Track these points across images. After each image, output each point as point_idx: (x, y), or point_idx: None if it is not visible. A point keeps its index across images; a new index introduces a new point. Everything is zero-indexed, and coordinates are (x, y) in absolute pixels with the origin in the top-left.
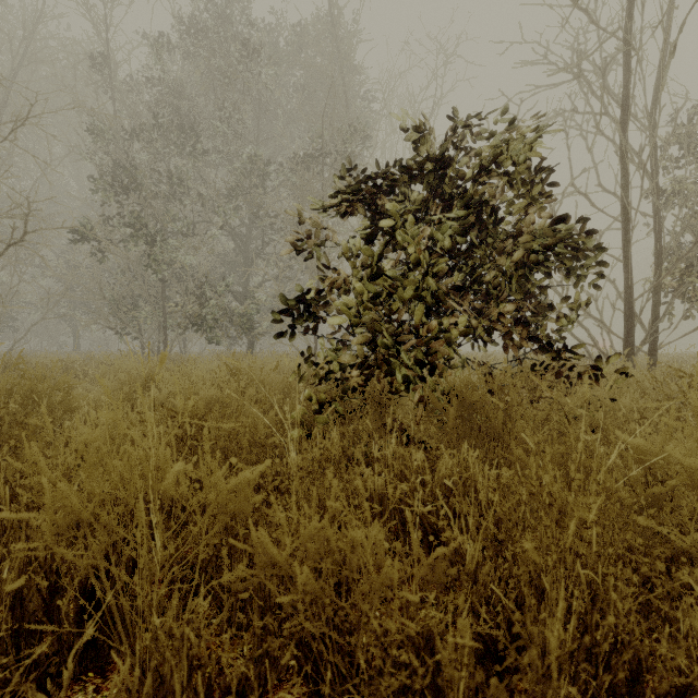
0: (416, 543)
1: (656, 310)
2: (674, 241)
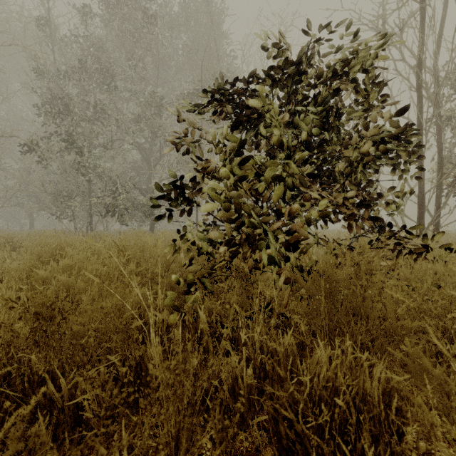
0: None
1: (438, 200)
2: (453, 151)
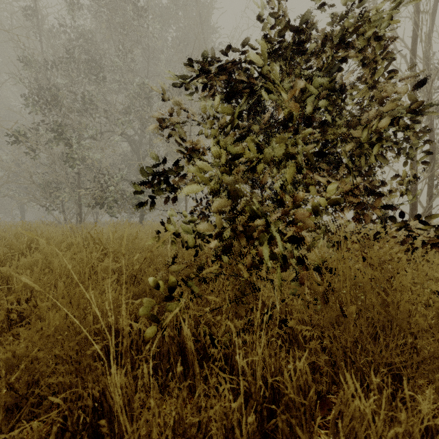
0: None
1: (430, 191)
2: None
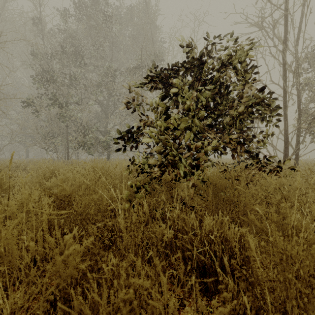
0: (202, 307)
1: (298, 139)
2: (307, 106)
